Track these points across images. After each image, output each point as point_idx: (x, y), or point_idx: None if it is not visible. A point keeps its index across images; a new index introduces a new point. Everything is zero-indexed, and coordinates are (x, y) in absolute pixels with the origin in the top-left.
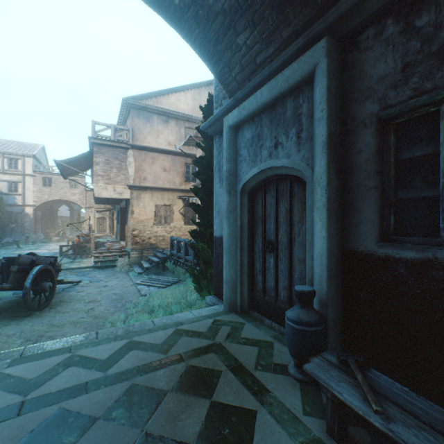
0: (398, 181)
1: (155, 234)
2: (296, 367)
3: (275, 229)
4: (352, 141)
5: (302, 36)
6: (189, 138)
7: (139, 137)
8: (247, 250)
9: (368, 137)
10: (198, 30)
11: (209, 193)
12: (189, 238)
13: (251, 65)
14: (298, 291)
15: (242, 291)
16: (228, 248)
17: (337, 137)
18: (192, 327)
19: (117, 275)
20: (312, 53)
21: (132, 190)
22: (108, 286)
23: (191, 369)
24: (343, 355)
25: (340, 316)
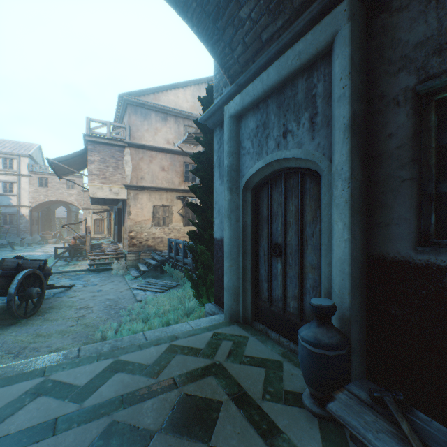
0: (441, 171)
1: (152, 235)
2: (313, 397)
3: (283, 231)
4: (380, 124)
5: (317, 1)
6: (187, 135)
7: (137, 134)
8: (250, 253)
9: (402, 117)
10: (195, 4)
11: (209, 192)
12: (189, 240)
13: (256, 43)
14: (315, 306)
15: (245, 299)
16: (229, 251)
17: (361, 119)
18: (188, 343)
19: (113, 278)
20: (331, 20)
21: (129, 190)
22: (102, 290)
23: (186, 399)
24: (378, 391)
25: (364, 334)
